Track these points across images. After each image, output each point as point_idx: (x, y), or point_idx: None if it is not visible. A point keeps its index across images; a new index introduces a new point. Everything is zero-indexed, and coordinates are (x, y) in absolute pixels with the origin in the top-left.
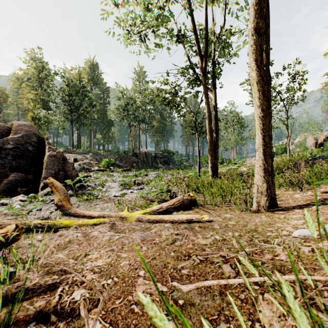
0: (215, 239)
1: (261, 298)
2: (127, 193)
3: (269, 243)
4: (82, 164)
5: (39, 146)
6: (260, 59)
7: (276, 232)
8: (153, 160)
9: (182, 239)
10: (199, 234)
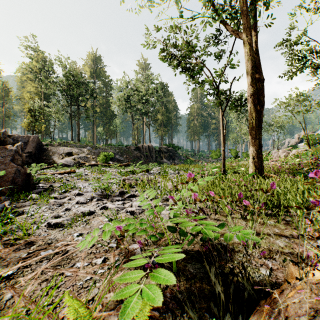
0: None
1: None
2: (93, 211)
3: None
4: (77, 159)
5: None
6: None
7: None
8: (157, 155)
9: None
10: None
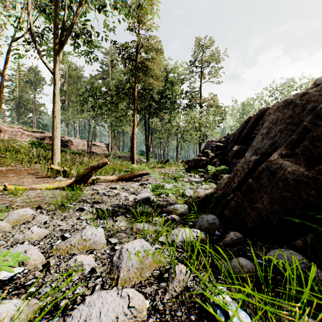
0: None
1: None
2: None
3: None
4: None
5: None
6: None
7: None
8: None
9: None
10: None
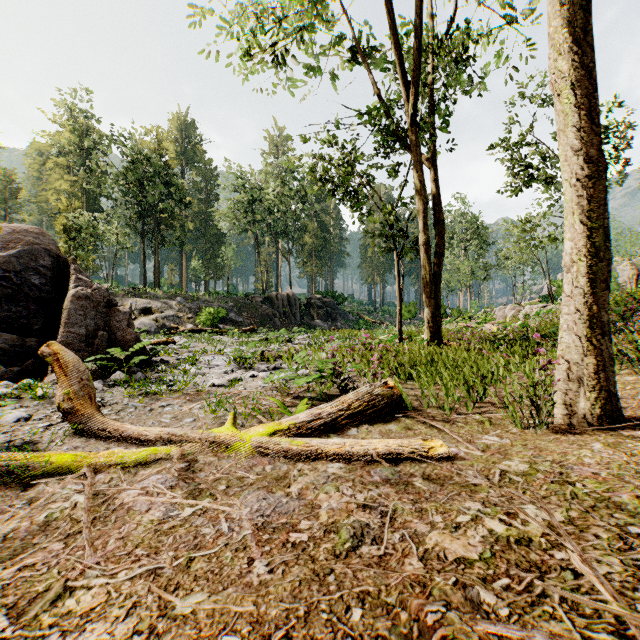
0: (493, 536)
1: None
2: (244, 378)
3: None
4: (162, 319)
5: (58, 277)
6: (585, 21)
7: None
8: (304, 312)
9: (383, 530)
10: (432, 511)
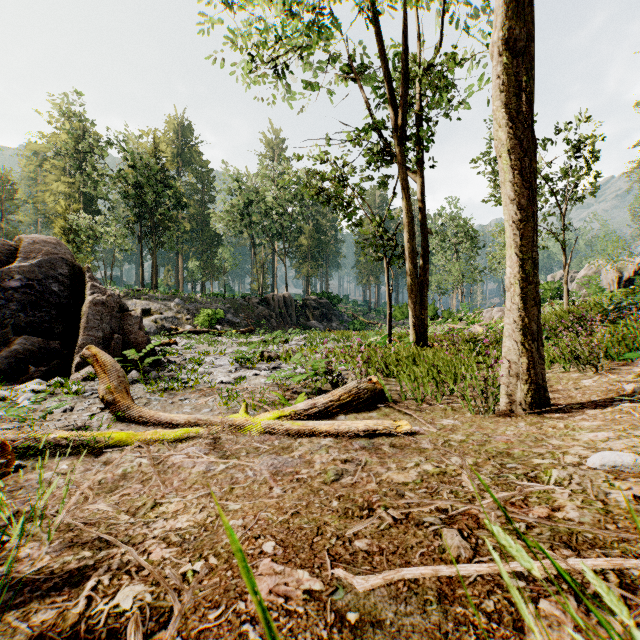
0: (424, 472)
1: (533, 610)
2: (247, 377)
3: (540, 481)
4: (161, 321)
5: (74, 284)
6: (515, 104)
7: (552, 458)
8: (300, 313)
9: (356, 472)
10: (390, 462)
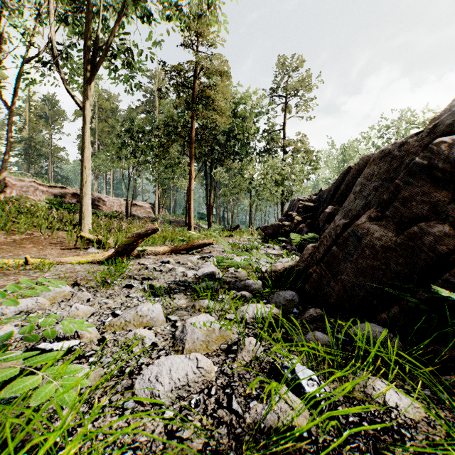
0: None
1: None
2: None
3: None
4: None
5: None
6: None
7: None
8: None
9: None
10: None
